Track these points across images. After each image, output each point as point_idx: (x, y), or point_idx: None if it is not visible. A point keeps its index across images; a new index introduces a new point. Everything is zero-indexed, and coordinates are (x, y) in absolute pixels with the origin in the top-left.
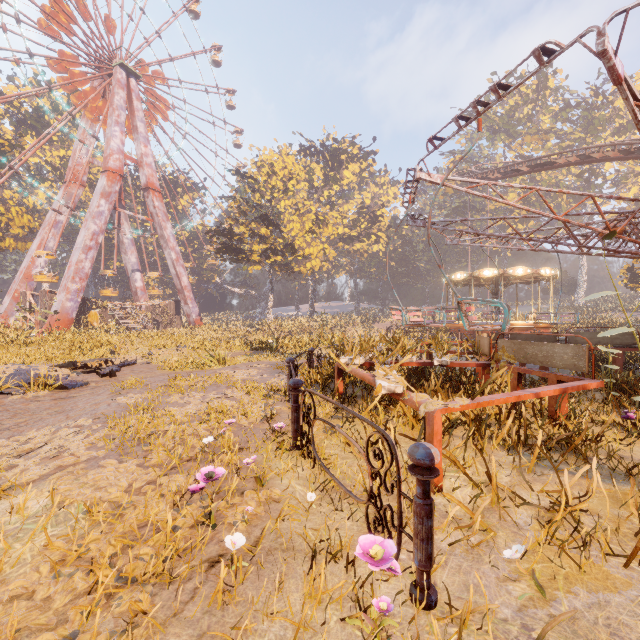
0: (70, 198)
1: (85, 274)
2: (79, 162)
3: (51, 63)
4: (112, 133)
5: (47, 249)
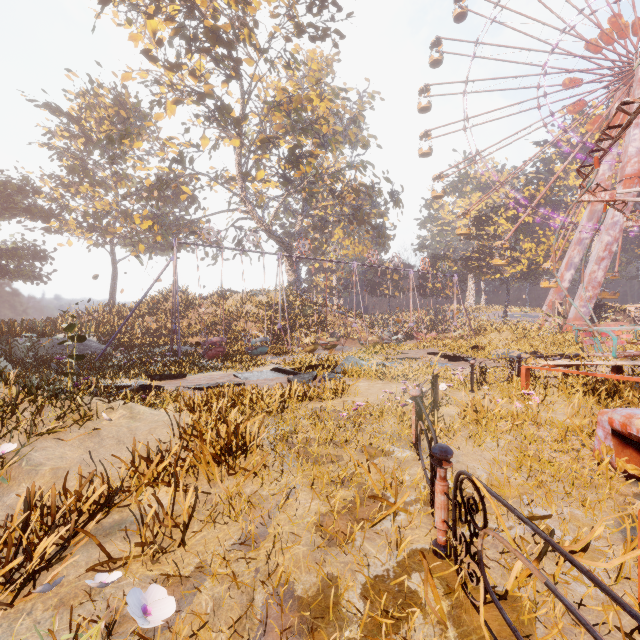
0: (592, 215)
1: (597, 283)
2: (601, 179)
3: (574, 112)
4: (629, 139)
5: (572, 264)
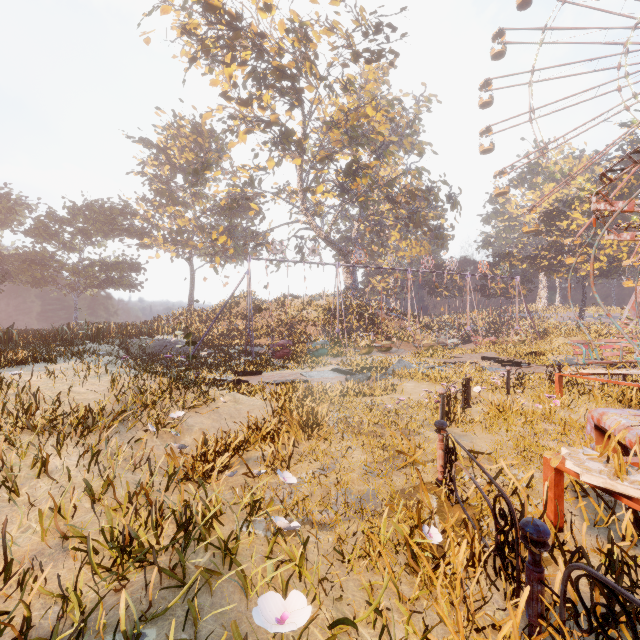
0: None
1: None
2: None
3: None
4: None
5: None
